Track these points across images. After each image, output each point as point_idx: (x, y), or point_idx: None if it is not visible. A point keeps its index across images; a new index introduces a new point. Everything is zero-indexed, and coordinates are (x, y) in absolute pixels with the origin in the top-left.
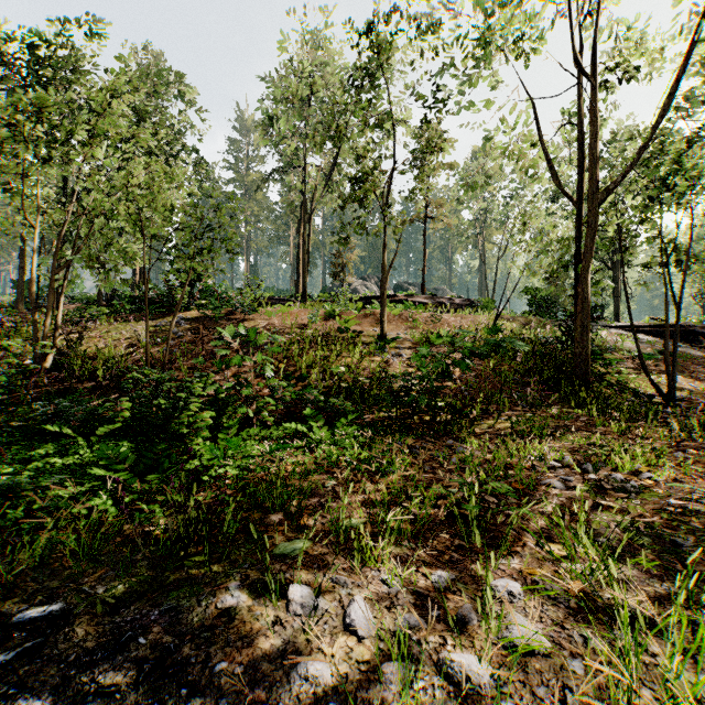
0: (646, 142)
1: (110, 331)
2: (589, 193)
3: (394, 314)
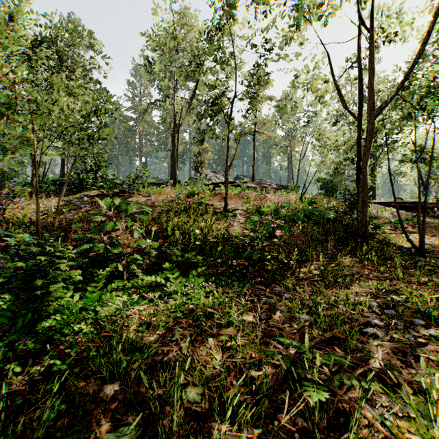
0: (407, 74)
1: (31, 203)
2: (368, 109)
3: (234, 193)
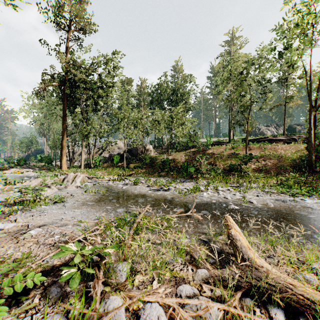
0: None
1: (176, 155)
2: (309, 109)
3: (257, 146)
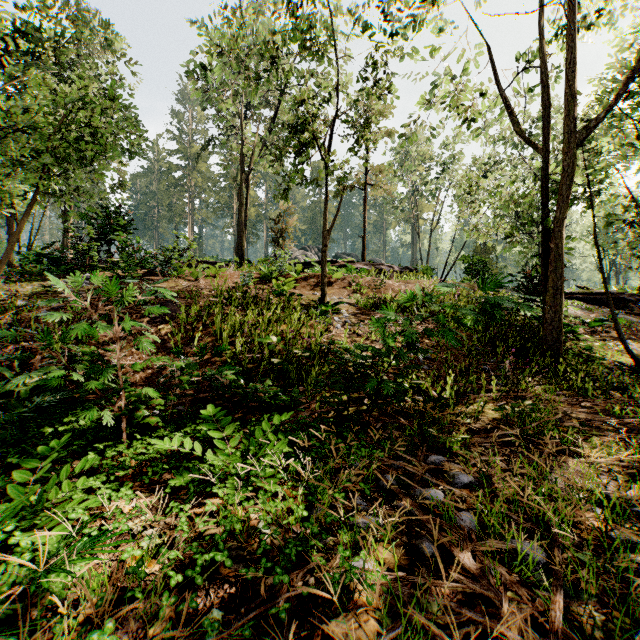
0: (634, 70)
1: None
2: (565, 132)
3: (336, 278)
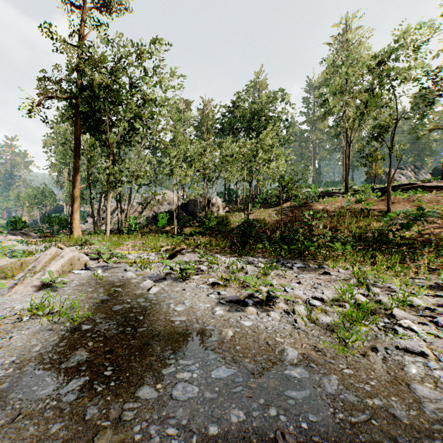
0: None
1: (261, 213)
2: None
3: (403, 198)
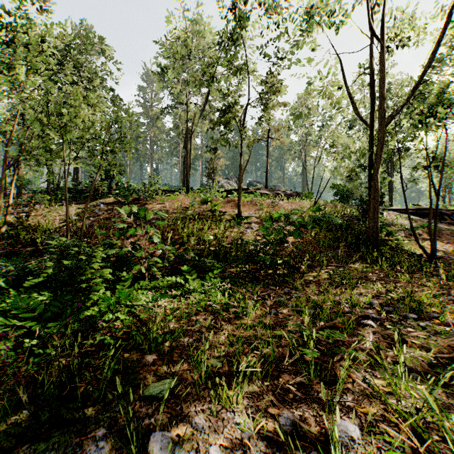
0: (417, 83)
1: (51, 211)
2: (379, 118)
3: (247, 201)
